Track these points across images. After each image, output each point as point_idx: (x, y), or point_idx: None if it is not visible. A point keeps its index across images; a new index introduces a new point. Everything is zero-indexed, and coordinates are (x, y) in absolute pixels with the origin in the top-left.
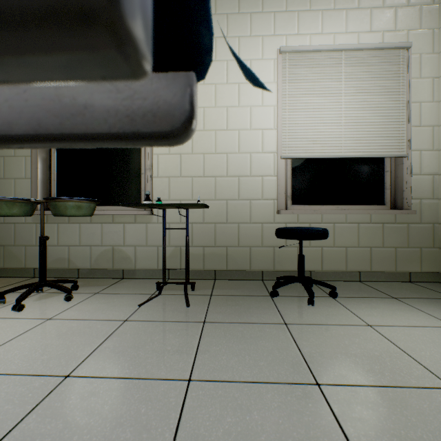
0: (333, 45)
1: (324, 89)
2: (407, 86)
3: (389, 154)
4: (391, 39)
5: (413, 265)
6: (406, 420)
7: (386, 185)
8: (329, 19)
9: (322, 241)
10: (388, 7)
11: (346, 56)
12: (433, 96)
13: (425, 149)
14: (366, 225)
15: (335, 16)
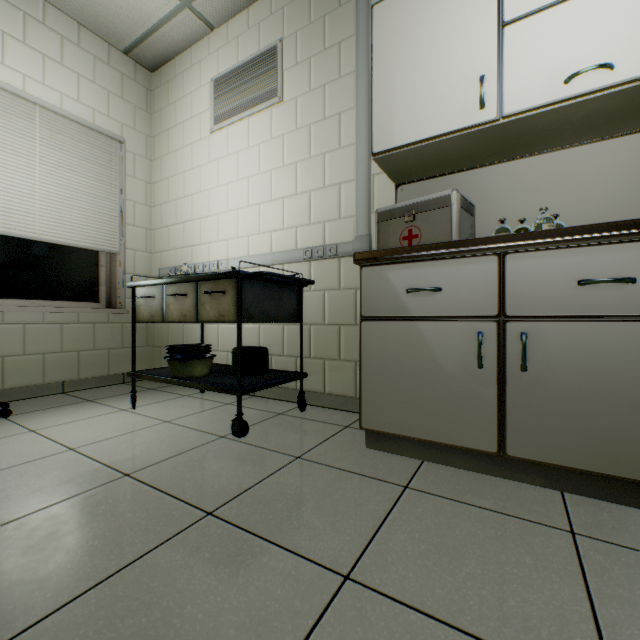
0: (22, 90)
1: (7, 142)
2: (122, 181)
3: (101, 248)
4: (105, 123)
5: (129, 366)
6: (5, 481)
7: (102, 280)
8: (18, 52)
9: (5, 348)
10: (101, 87)
11: (44, 115)
12: (148, 200)
13: (140, 250)
14: (73, 326)
15: (28, 53)
